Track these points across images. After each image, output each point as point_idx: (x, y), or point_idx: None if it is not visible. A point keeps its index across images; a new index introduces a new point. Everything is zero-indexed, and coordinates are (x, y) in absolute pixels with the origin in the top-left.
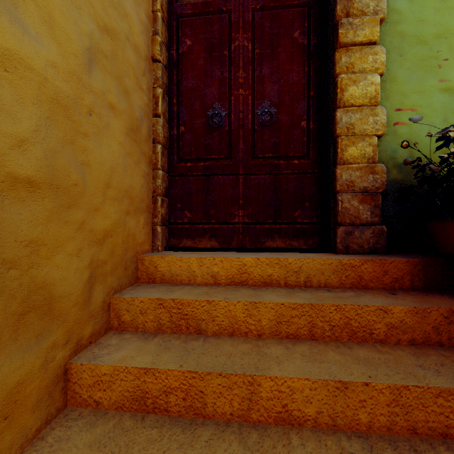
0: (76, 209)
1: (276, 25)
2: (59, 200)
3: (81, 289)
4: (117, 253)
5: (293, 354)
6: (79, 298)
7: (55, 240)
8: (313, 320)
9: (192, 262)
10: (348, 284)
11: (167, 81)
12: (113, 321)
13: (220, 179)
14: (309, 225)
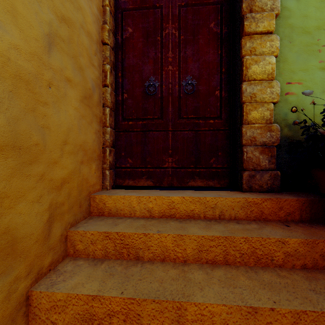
0: (37, 164)
1: (196, 18)
2: (22, 158)
3: (41, 228)
4: (73, 195)
5: (212, 279)
6: (39, 236)
7: (18, 192)
8: (227, 249)
9: (132, 200)
10: (252, 217)
11: (114, 59)
12: (69, 249)
13: (154, 134)
14: (221, 169)
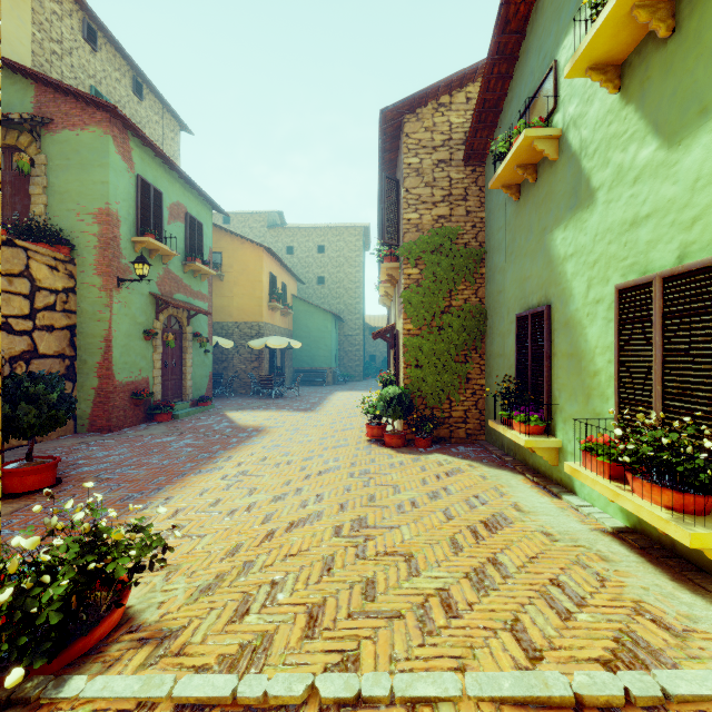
0: None
1: (20, 183)
2: None
3: None
4: None
5: None
6: None
7: None
8: None
9: None
10: None
11: None
12: None
13: None
14: None
